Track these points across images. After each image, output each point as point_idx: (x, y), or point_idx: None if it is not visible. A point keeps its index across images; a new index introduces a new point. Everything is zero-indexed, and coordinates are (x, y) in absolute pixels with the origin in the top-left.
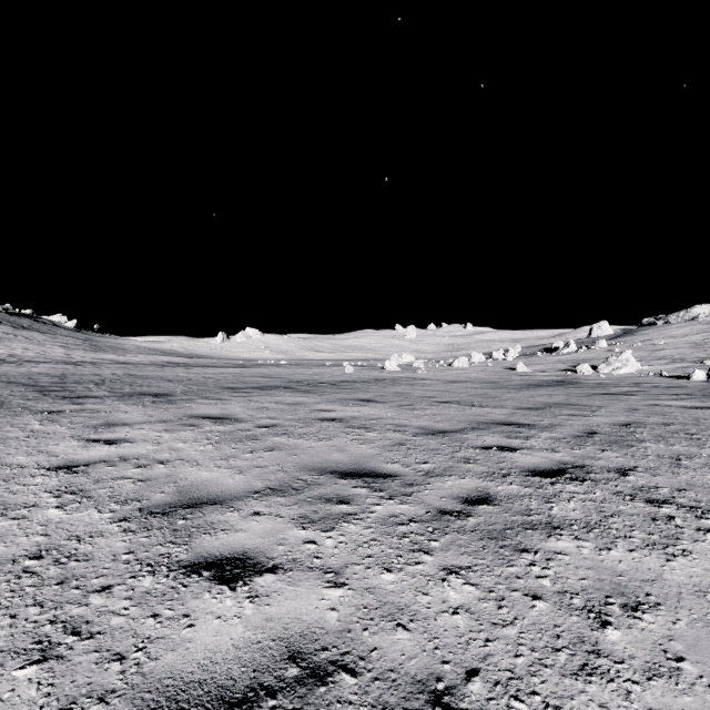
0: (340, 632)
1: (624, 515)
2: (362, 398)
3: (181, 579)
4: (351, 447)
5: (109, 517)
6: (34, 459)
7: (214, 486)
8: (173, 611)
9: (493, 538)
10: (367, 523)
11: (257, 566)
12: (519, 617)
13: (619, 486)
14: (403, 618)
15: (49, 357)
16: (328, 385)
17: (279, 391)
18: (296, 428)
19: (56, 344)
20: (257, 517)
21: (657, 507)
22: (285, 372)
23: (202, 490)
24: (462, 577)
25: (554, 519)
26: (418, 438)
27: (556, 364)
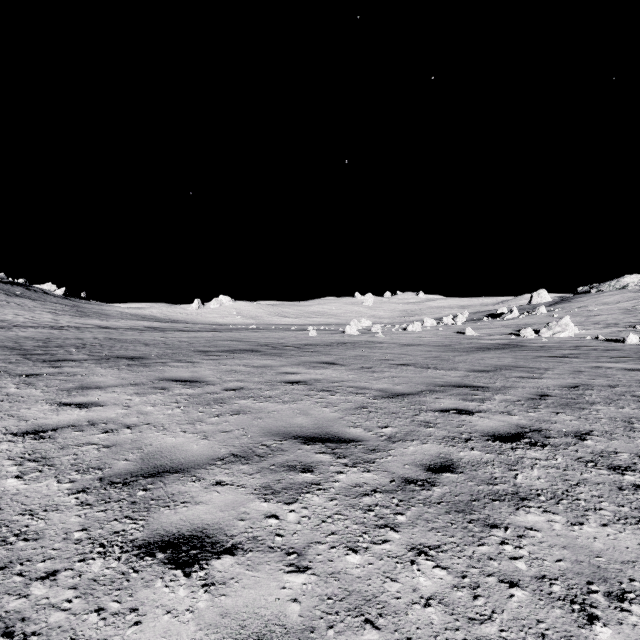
0: (301, 632)
1: (589, 484)
2: (324, 361)
3: (133, 562)
4: (314, 410)
5: (67, 488)
6: (4, 424)
7: (178, 452)
8: (120, 604)
9: (460, 511)
10: (331, 493)
11: (216, 546)
12: (497, 610)
13: (579, 451)
14: (371, 612)
15: (37, 322)
16: (294, 348)
17: (247, 354)
18: (262, 391)
19: (45, 310)
20: (219, 487)
21: (621, 475)
22: (254, 336)
23: (166, 457)
24: (431, 558)
25: (520, 489)
26: (379, 401)
27: (501, 328)
